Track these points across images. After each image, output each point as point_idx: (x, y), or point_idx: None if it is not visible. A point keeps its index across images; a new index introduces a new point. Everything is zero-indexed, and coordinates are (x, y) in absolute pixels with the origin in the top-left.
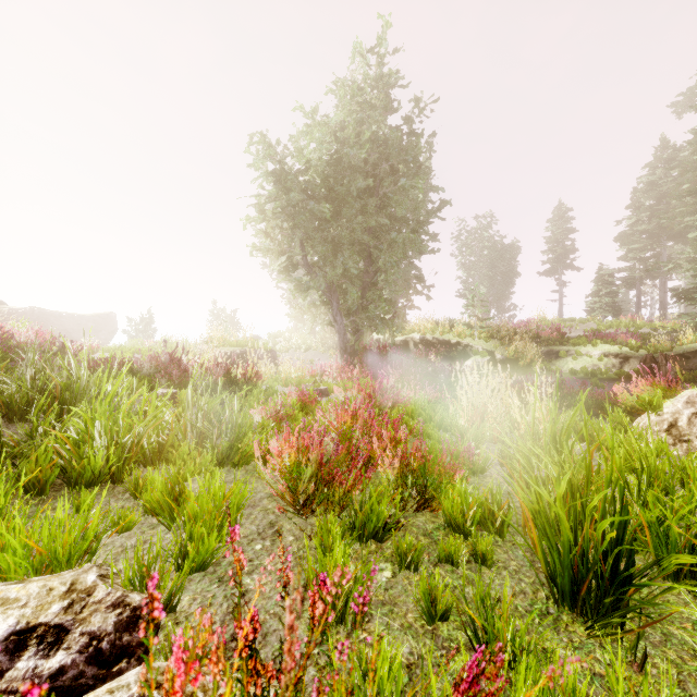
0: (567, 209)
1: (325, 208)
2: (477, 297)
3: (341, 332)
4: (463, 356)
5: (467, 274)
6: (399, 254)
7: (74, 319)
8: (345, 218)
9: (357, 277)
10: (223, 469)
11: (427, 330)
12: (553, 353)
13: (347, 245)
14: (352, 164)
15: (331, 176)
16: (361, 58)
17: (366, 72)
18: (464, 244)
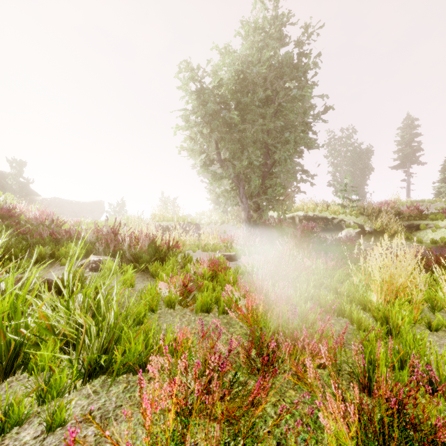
0: (414, 119)
1: (233, 114)
2: (342, 186)
3: (246, 210)
4: (337, 228)
5: (335, 170)
6: (291, 149)
7: (79, 205)
8: (249, 122)
9: (258, 168)
10: (97, 381)
11: (309, 209)
12: (414, 226)
13: (251, 143)
14: (254, 82)
15: (238, 92)
16: (260, 4)
17: (265, 15)
18: (332, 149)
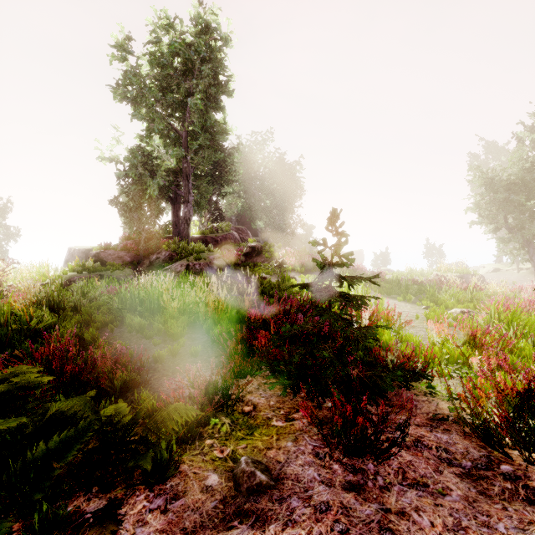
0: None
1: (521, 198)
2: None
3: None
4: None
5: None
6: None
7: None
8: None
9: None
10: None
11: None
12: None
13: None
14: None
15: (527, 176)
16: None
17: None
18: None
